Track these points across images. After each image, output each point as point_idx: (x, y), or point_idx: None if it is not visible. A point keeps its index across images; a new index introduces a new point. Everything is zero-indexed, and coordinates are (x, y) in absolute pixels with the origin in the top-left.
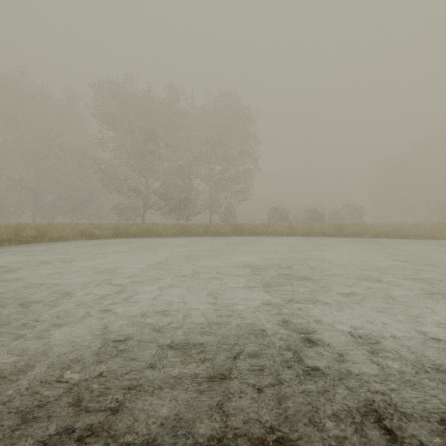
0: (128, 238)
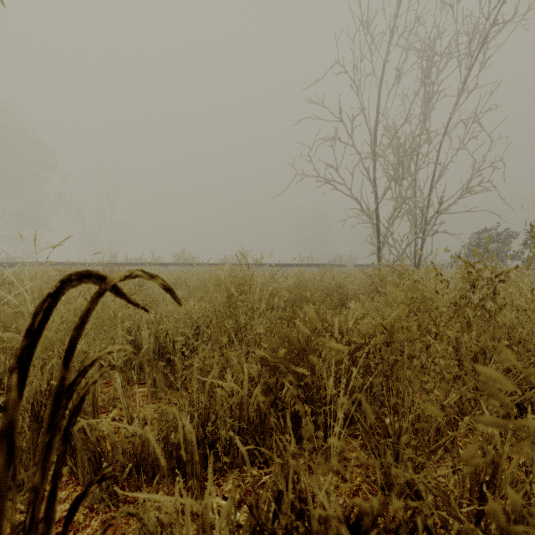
0: None
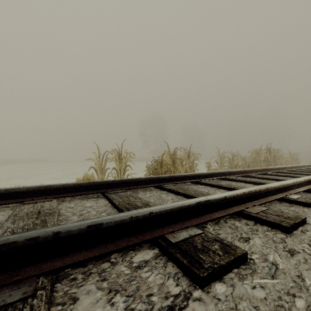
0: None
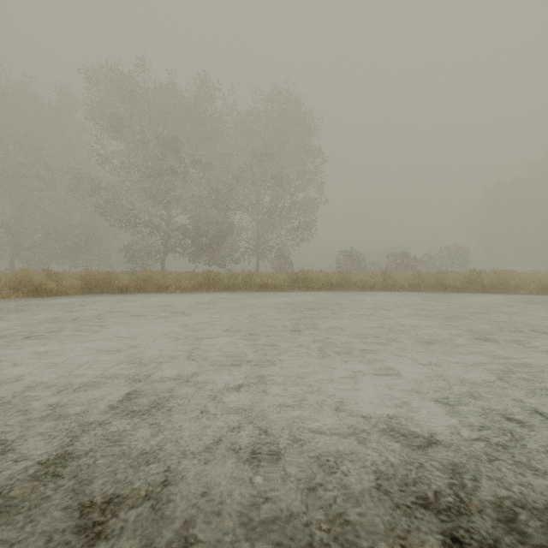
0: (107, 295)
